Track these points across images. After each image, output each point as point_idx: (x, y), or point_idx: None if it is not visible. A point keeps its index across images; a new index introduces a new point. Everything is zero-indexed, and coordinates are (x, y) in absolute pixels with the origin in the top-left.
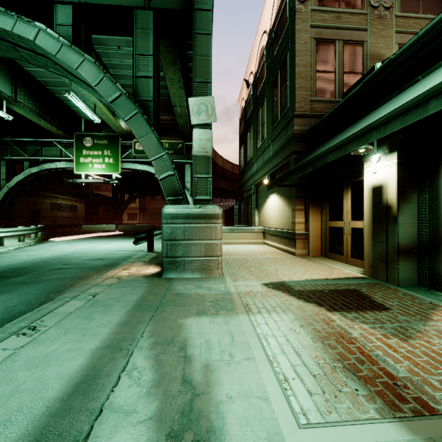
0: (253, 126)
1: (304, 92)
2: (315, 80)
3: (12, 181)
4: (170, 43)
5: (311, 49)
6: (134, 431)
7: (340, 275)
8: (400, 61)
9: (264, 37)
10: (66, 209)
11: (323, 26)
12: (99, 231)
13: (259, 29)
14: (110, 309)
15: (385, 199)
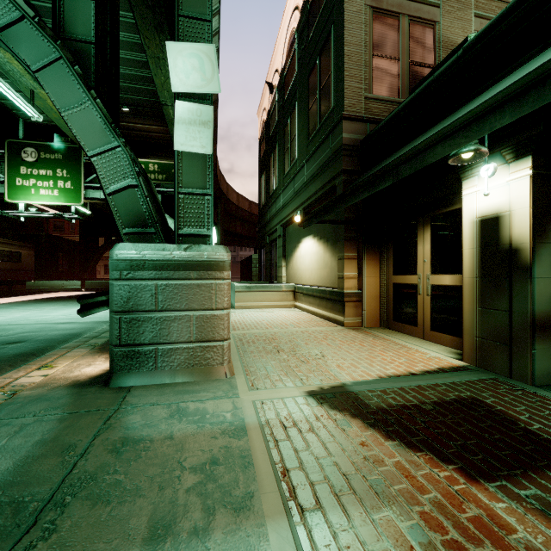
0: (279, 144)
1: (356, 83)
2: (371, 68)
3: None
4: None
5: (367, 22)
6: None
7: (428, 365)
8: None
9: (295, 16)
10: (2, 258)
11: None
12: (55, 290)
13: (287, 6)
14: None
15: (507, 237)
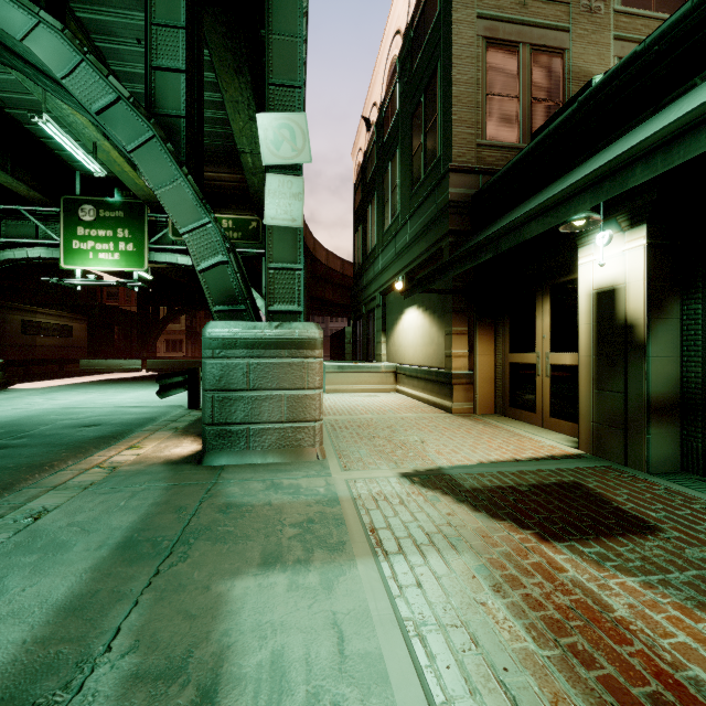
0: (378, 194)
1: (466, 129)
2: (485, 109)
3: None
4: (229, 31)
5: (479, 55)
6: None
7: (538, 452)
8: (658, 51)
9: (397, 41)
10: (52, 332)
11: (498, 18)
12: (112, 371)
13: (387, 28)
14: (58, 555)
15: (622, 312)
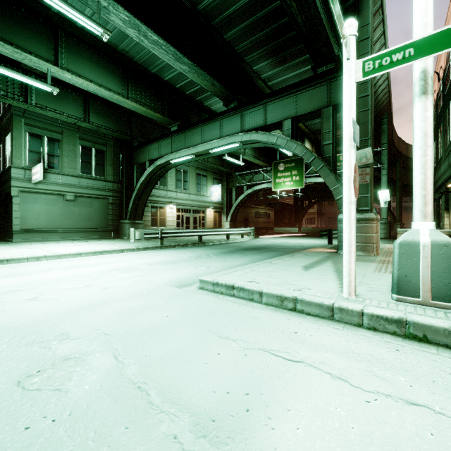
0: (442, 125)
1: None
2: None
3: (238, 199)
4: None
5: None
6: (329, 267)
7: None
8: None
9: None
10: (263, 216)
11: None
12: (286, 233)
13: None
14: (314, 257)
15: None
